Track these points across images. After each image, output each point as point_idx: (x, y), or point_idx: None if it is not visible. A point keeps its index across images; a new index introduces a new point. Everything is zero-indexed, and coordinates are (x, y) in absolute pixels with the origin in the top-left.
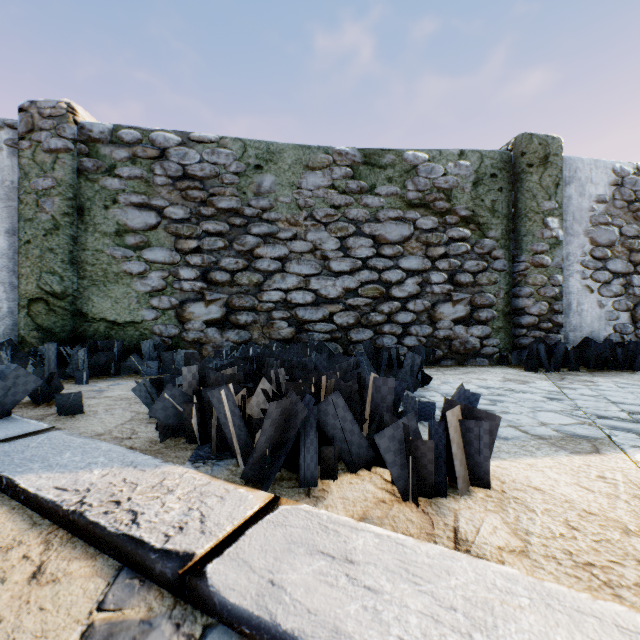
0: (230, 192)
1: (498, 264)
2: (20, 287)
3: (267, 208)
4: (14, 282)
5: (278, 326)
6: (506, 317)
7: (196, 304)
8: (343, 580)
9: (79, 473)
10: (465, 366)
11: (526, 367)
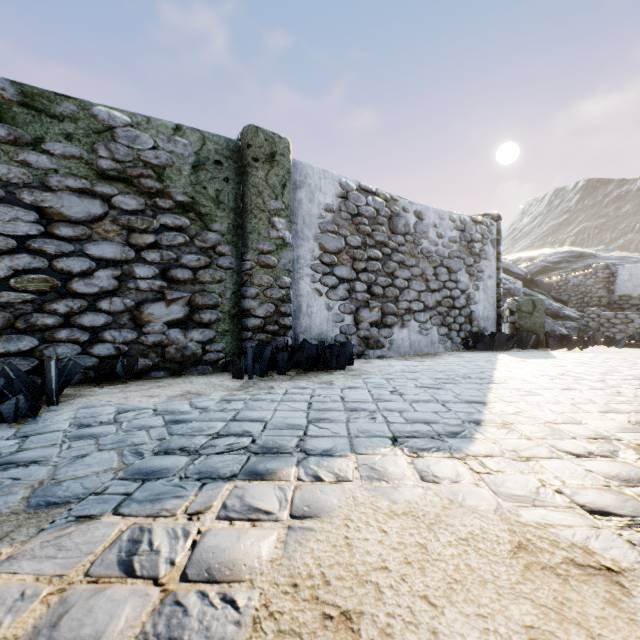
0: None
1: (224, 261)
2: None
3: None
4: None
5: None
6: (234, 319)
7: None
8: None
9: None
10: (179, 376)
11: (234, 374)
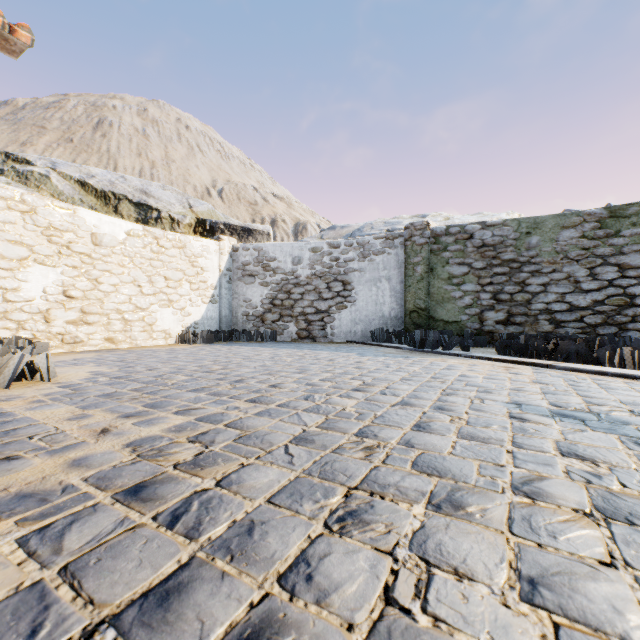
0: (509, 250)
1: None
2: (406, 306)
3: (534, 256)
4: (402, 304)
5: (541, 324)
6: None
7: (489, 312)
8: (582, 366)
9: (502, 357)
10: None
11: None
